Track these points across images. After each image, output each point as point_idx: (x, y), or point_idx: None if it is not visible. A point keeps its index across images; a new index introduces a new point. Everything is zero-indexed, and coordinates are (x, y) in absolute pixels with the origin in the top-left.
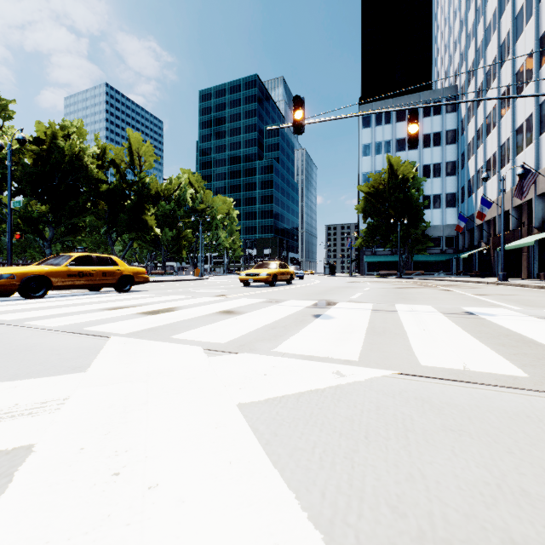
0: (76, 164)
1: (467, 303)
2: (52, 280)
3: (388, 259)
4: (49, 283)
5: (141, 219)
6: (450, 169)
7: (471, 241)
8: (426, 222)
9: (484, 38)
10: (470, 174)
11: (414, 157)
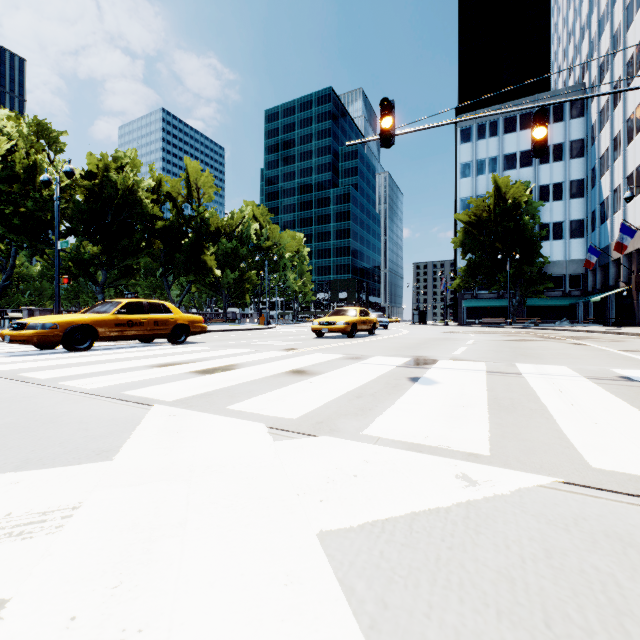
0: (129, 199)
1: (617, 363)
2: (98, 330)
3: (494, 303)
4: (95, 333)
5: (200, 259)
6: (575, 189)
7: (605, 280)
8: (544, 257)
9: (623, 19)
10: (603, 195)
11: (527, 177)
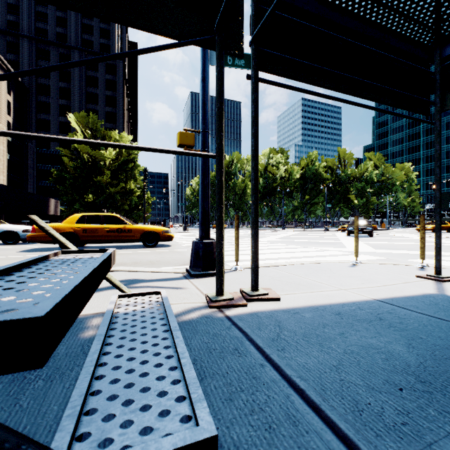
0: (316, 174)
1: None
2: None
3: None
4: None
5: (346, 196)
6: None
7: None
8: None
9: None
10: None
11: None
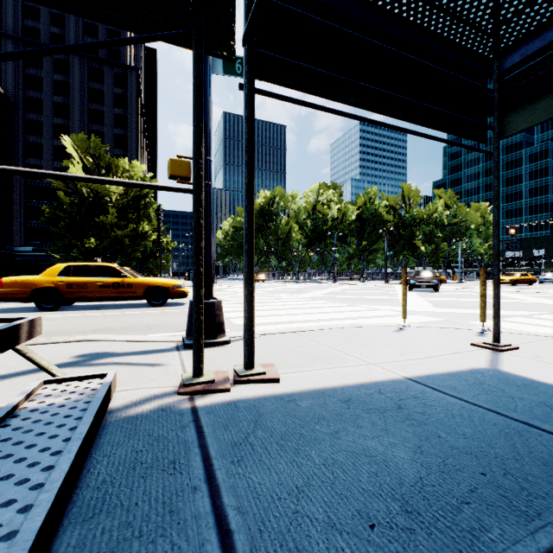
0: (375, 215)
1: None
2: None
3: None
4: None
5: (411, 242)
6: None
7: None
8: None
9: None
10: None
11: None
